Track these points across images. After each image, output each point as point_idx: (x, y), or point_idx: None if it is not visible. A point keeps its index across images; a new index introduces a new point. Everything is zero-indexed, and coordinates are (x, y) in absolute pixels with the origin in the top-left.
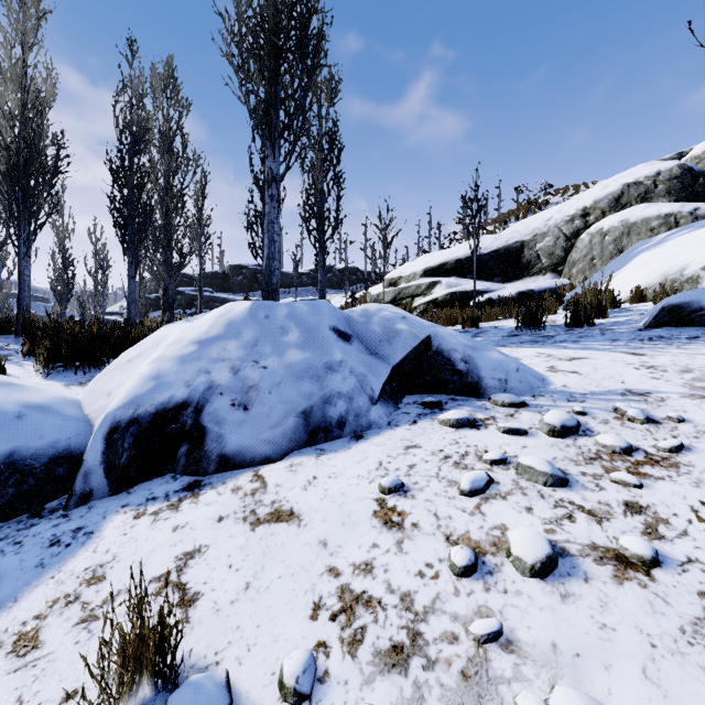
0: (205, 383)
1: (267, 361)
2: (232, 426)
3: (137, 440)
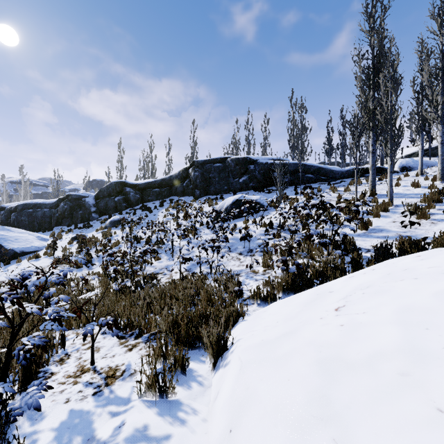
0: (404, 166)
1: (409, 164)
2: (409, 168)
3: (401, 169)
